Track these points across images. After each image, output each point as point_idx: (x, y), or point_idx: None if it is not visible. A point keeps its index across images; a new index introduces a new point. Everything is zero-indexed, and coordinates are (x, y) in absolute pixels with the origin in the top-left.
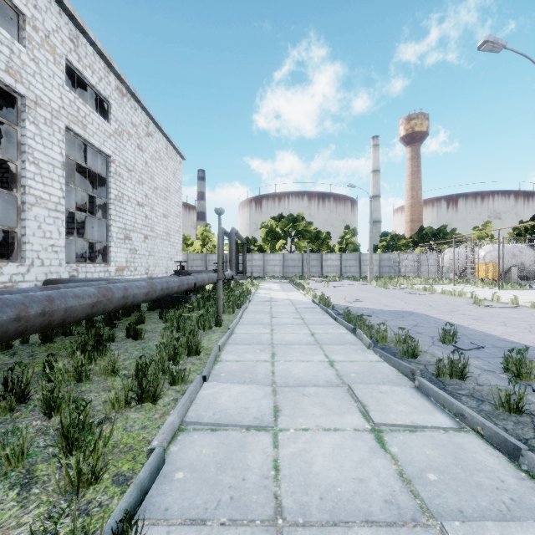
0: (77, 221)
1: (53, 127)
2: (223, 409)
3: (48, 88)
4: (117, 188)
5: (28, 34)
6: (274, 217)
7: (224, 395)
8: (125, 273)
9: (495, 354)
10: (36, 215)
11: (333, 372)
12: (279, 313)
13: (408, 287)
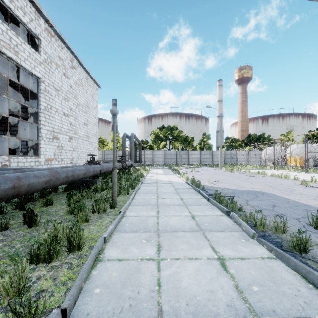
0: (17, 125)
1: None
2: None
3: None
4: (46, 102)
5: None
6: (159, 128)
7: None
8: (53, 163)
9: None
10: None
11: (230, 282)
12: (163, 193)
13: (246, 171)
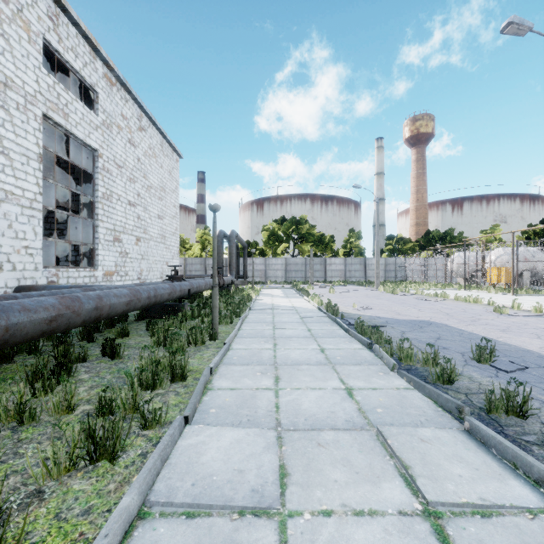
0: (61, 221)
1: (27, 113)
2: (208, 474)
3: (21, 69)
4: (105, 185)
5: None
6: (276, 220)
7: (211, 448)
8: (115, 278)
9: None
10: (6, 212)
11: (354, 406)
12: (283, 323)
13: (417, 292)
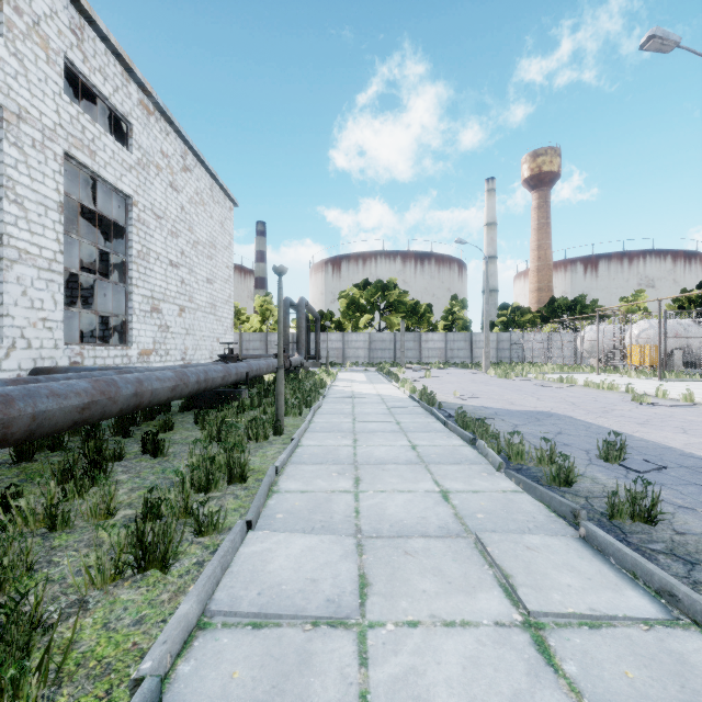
0: (85, 286)
1: (45, 152)
2: (276, 583)
3: (38, 96)
4: (140, 241)
5: (6, 18)
6: (357, 284)
7: (279, 556)
8: (153, 359)
9: (685, 478)
10: (19, 276)
11: (450, 510)
12: (365, 414)
13: (538, 377)
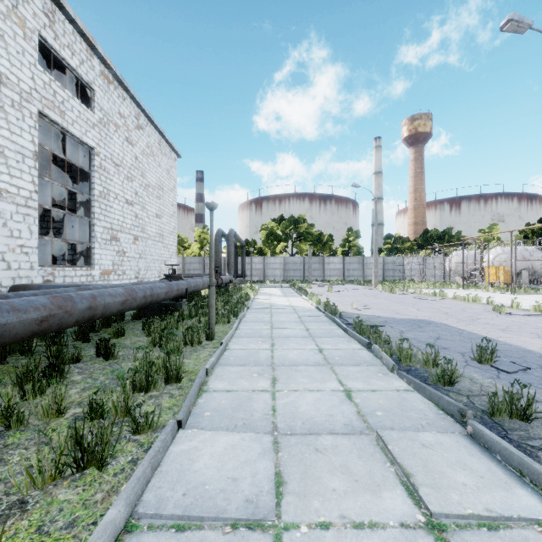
0: (58, 220)
1: (22, 111)
2: (200, 482)
3: (17, 65)
4: (102, 184)
5: None
6: (275, 219)
7: (204, 454)
8: (112, 277)
9: None
10: (0, 210)
11: (353, 408)
12: (281, 322)
13: (416, 291)
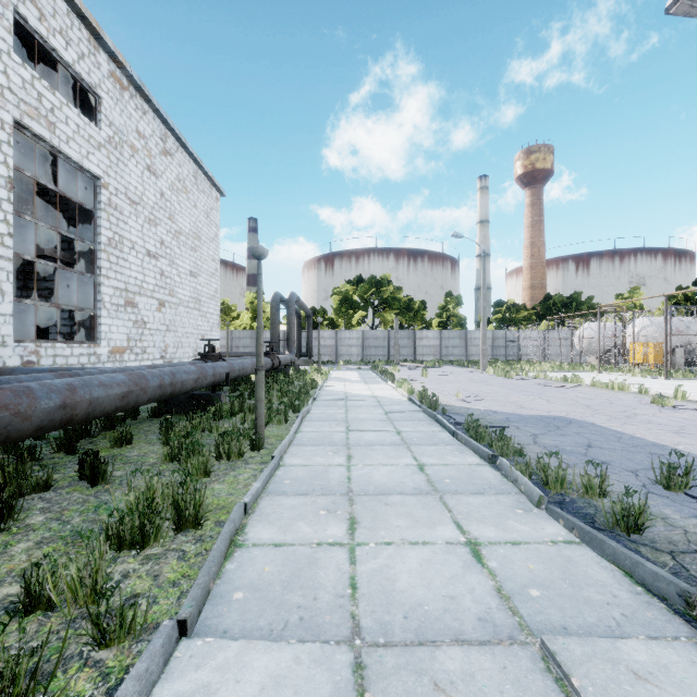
0: (51, 277)
1: None
2: None
3: None
4: (112, 228)
5: None
6: (350, 281)
7: None
8: (127, 357)
9: None
10: None
11: (488, 582)
12: (360, 421)
13: (539, 376)
